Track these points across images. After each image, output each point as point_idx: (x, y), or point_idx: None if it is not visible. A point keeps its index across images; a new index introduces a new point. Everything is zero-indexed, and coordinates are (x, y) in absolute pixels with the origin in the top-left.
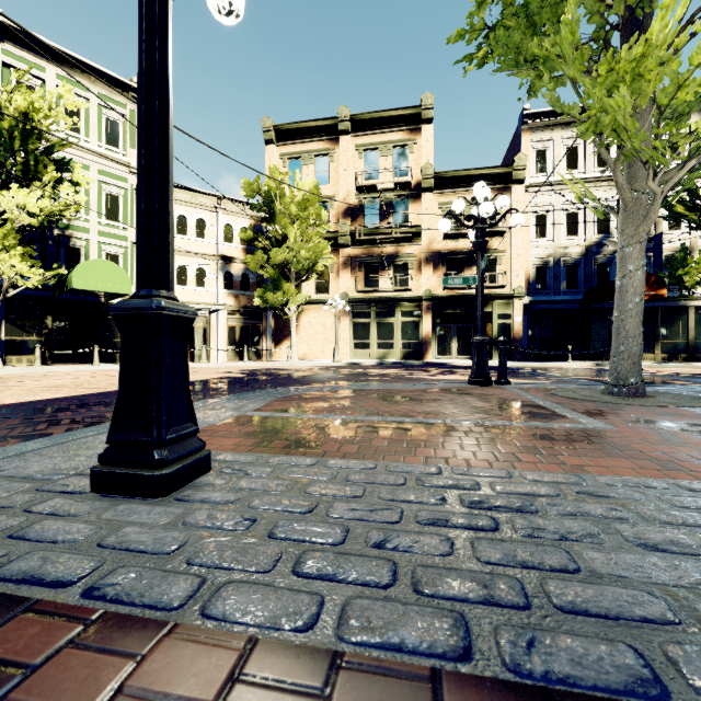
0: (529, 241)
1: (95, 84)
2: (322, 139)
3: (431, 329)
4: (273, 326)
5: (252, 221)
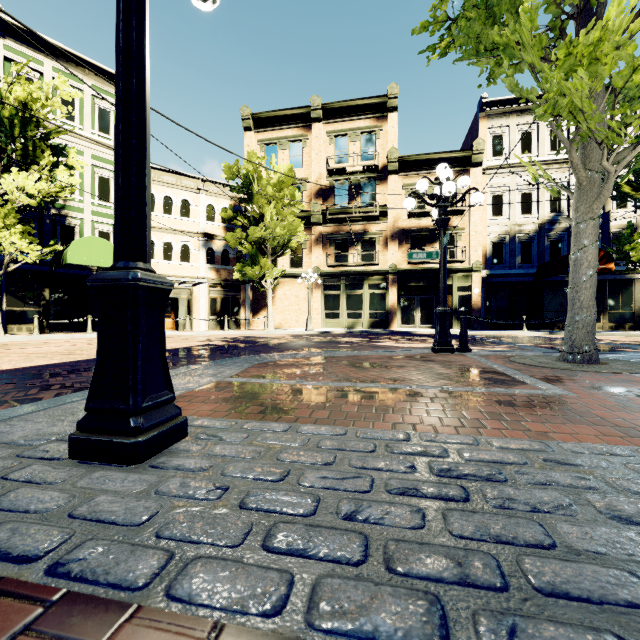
0: (487, 219)
1: (89, 77)
2: (296, 126)
3: (396, 300)
4: (251, 298)
5: (232, 202)
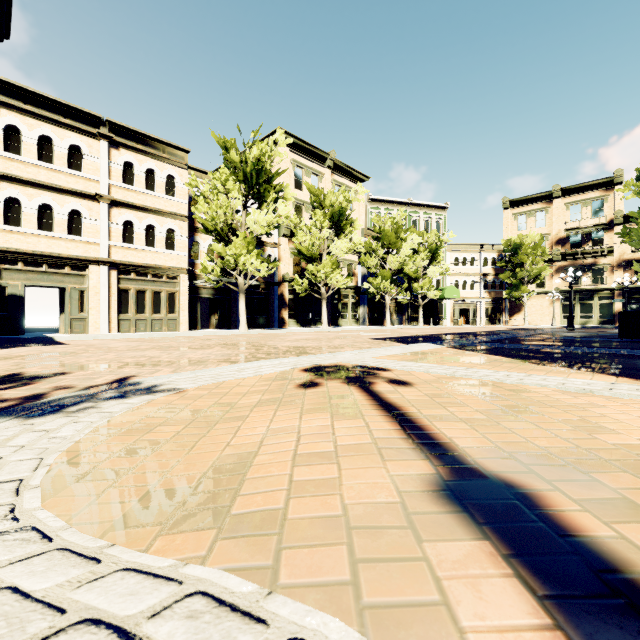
0: None
1: (433, 211)
2: (540, 202)
3: (621, 307)
4: (508, 307)
5: (497, 253)
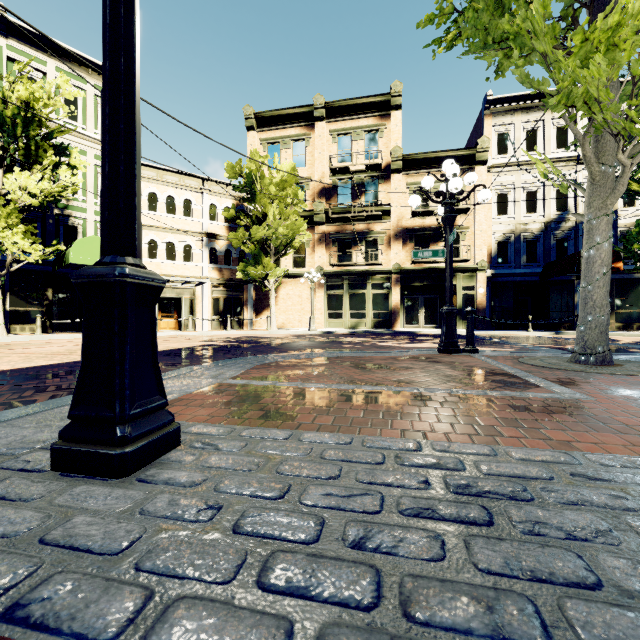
0: (491, 218)
1: (92, 77)
2: (299, 125)
3: (399, 300)
4: (254, 298)
5: (235, 201)
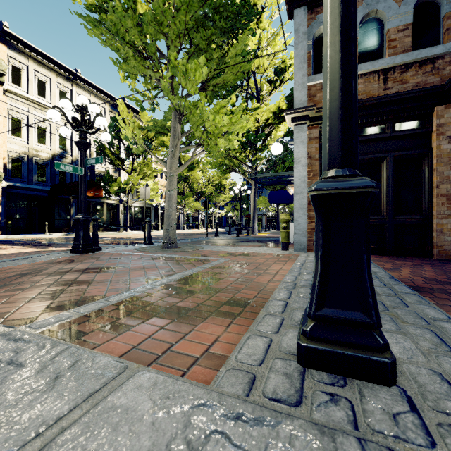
0: (6, 136)
1: None
2: None
3: None
4: None
5: None
